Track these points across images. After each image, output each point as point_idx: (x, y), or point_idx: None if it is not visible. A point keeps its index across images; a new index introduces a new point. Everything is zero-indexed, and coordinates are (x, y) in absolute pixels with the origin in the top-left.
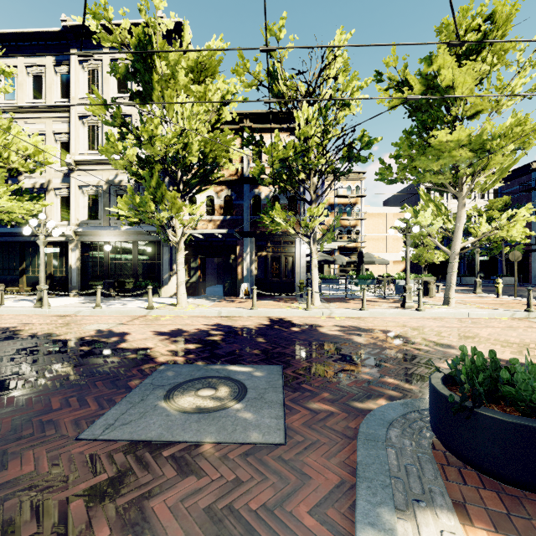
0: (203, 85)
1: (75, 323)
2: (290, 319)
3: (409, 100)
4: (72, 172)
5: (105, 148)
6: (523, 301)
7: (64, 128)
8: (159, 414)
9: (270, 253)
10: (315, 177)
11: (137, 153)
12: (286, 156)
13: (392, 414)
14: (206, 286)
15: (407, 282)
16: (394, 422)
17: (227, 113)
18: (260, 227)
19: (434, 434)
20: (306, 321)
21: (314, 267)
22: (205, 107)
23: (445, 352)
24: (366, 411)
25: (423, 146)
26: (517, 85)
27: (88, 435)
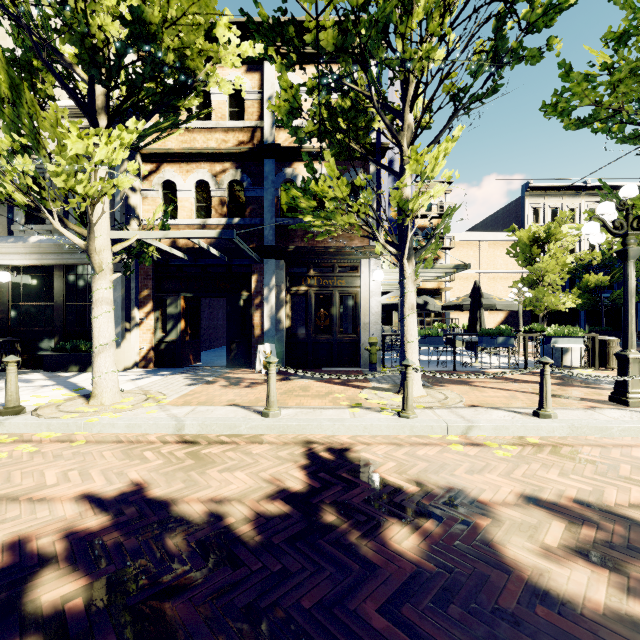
0: None
1: None
2: (366, 455)
3: None
4: None
5: None
6: None
7: None
8: None
9: (315, 288)
10: (411, 111)
11: None
12: None
13: None
14: (213, 347)
15: (629, 345)
16: None
17: None
18: (294, 239)
19: None
20: (415, 465)
21: (409, 311)
22: None
23: None
24: None
25: None
26: None
27: None
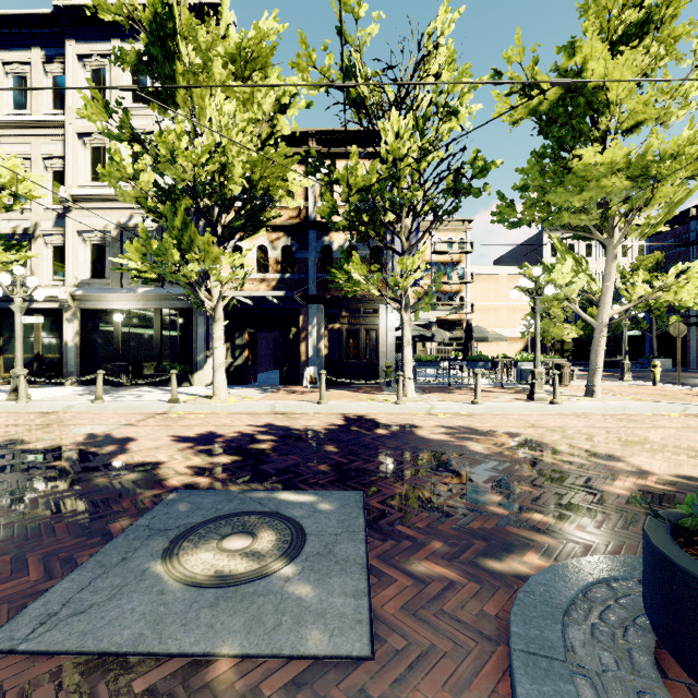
0: (250, 82)
1: (60, 424)
2: (373, 417)
3: (541, 110)
4: (68, 211)
5: (106, 171)
6: (690, 391)
7: (57, 150)
8: (147, 589)
9: (346, 325)
10: (408, 217)
11: (156, 181)
12: (368, 184)
13: (563, 592)
14: (258, 372)
15: (536, 364)
16: (571, 608)
17: (284, 123)
18: (331, 289)
19: (651, 636)
20: (396, 419)
21: (407, 344)
22: (252, 114)
23: (609, 466)
24: (509, 578)
25: (560, 173)
26: (692, 85)
27: (0, 640)
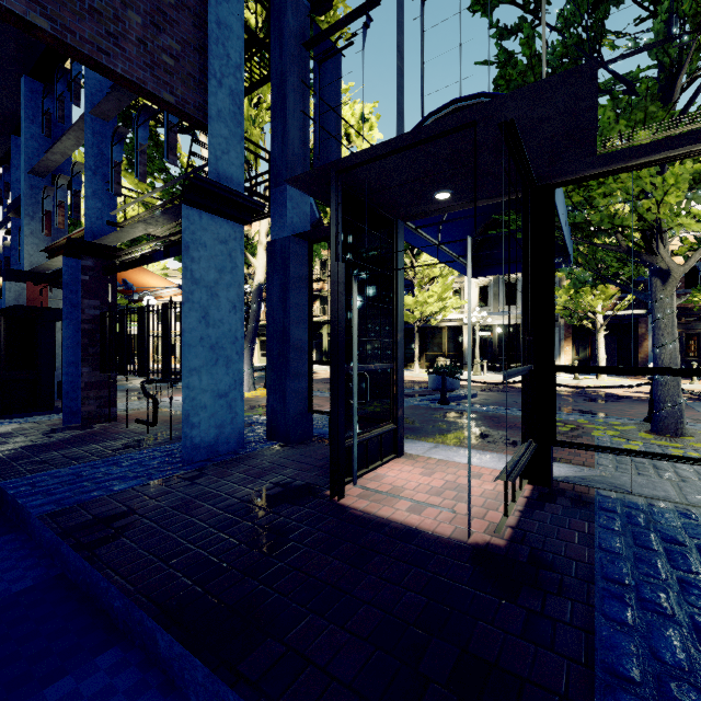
0: None
1: None
2: None
3: None
4: None
5: None
6: None
7: None
8: None
9: (685, 330)
10: None
11: None
12: None
13: None
14: None
15: None
16: None
17: None
18: None
19: None
20: None
21: None
22: None
23: None
24: None
25: None
26: None
27: None
